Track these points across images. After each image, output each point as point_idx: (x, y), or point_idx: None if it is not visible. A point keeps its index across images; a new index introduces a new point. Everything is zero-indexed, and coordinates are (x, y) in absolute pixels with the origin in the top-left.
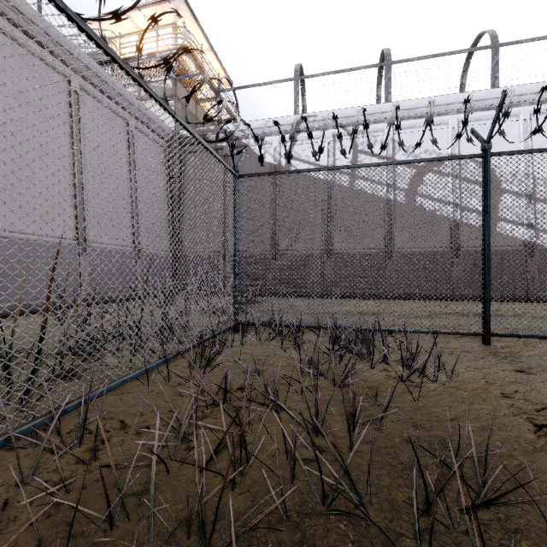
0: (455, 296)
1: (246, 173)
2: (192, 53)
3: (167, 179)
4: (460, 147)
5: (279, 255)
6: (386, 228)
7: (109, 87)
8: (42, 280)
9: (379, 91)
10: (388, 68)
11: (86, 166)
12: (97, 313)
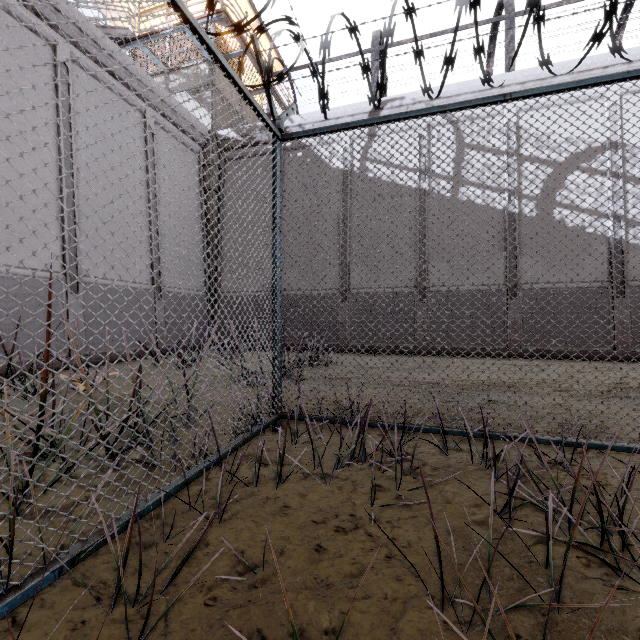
0: (619, 354)
1: (306, 183)
2: (233, 21)
3: (202, 196)
4: (623, 131)
5: (351, 294)
6: (508, 254)
7: (116, 63)
8: (5, 331)
9: (489, 67)
10: (510, 23)
11: (81, 169)
12: (80, 379)
